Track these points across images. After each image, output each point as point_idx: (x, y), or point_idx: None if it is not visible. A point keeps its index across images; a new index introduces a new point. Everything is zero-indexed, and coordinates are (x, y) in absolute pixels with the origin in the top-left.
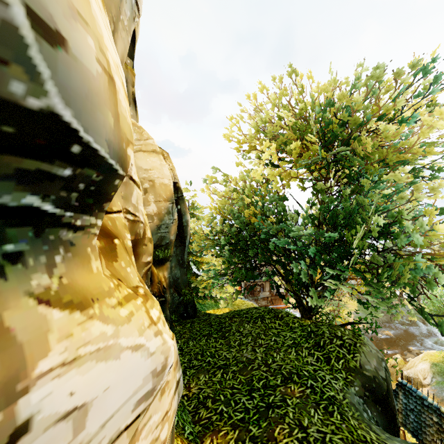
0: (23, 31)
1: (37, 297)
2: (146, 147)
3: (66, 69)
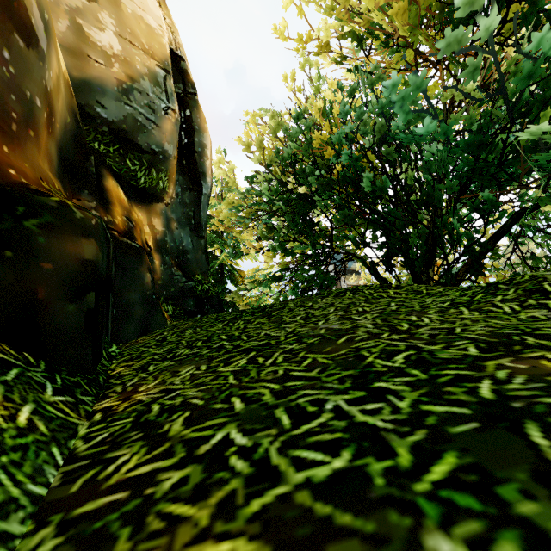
0: None
1: None
2: None
3: None
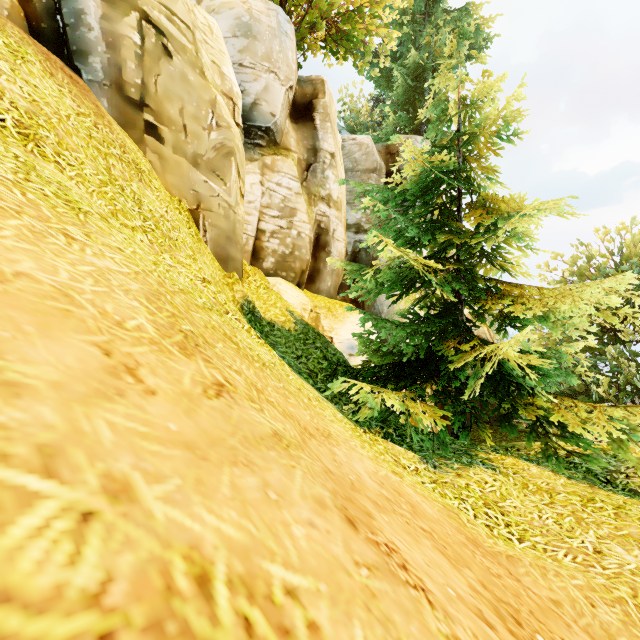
0: None
1: None
2: None
3: None
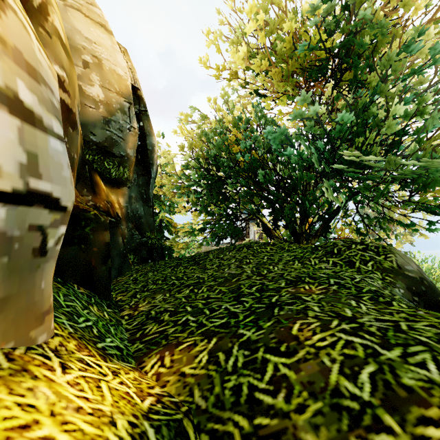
0: None
1: None
2: (89, 12)
3: None
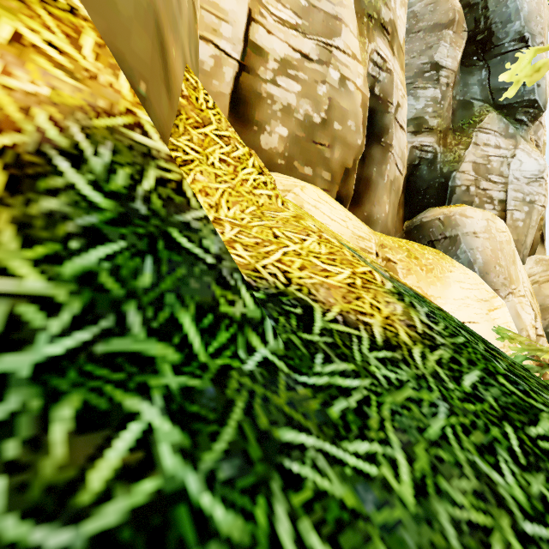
0: None
1: None
2: None
3: None
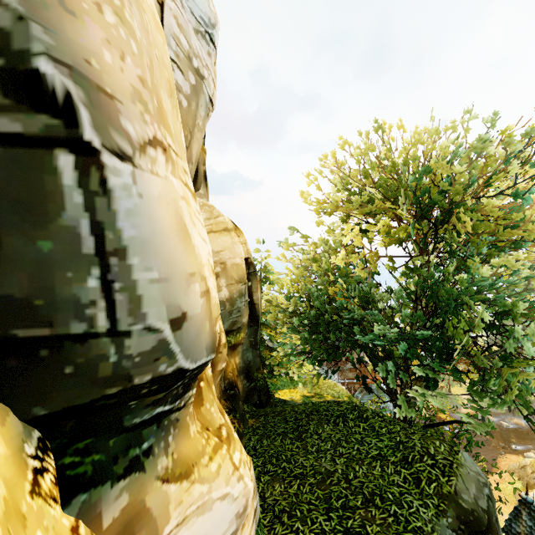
0: (168, 338)
1: (161, 479)
2: (217, 227)
3: (186, 334)
